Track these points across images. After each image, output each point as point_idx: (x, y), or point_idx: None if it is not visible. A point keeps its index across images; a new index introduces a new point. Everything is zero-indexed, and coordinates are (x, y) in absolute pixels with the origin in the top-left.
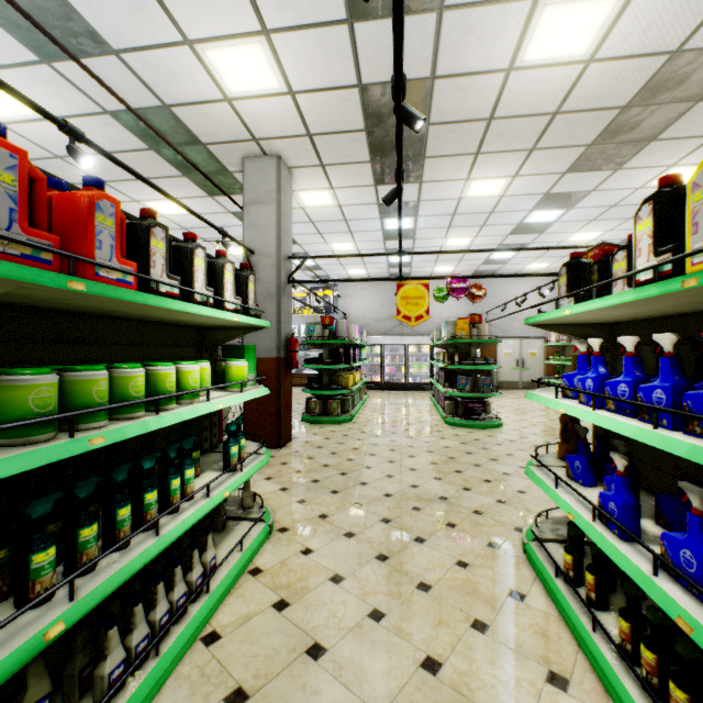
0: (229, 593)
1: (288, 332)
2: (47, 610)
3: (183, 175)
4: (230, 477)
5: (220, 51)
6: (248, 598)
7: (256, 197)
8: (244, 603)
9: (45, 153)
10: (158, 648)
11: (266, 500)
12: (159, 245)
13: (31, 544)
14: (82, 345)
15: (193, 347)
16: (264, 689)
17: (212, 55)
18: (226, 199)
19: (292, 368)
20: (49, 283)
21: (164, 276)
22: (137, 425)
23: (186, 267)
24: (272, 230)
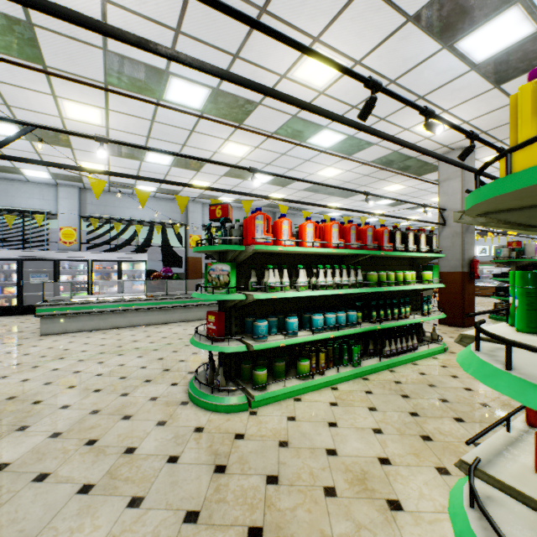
0: (422, 359)
1: (470, 255)
2: (375, 324)
3: (403, 172)
4: (423, 317)
5: (421, 126)
6: (430, 362)
7: (446, 176)
8: (428, 362)
9: (342, 182)
10: (398, 354)
11: (446, 343)
12: (398, 236)
13: (372, 310)
14: (375, 266)
15: (408, 266)
16: (431, 375)
17: (417, 128)
18: (429, 175)
19: (473, 279)
20: (377, 253)
21: (399, 245)
22: (393, 288)
23: (406, 240)
24: (458, 194)
